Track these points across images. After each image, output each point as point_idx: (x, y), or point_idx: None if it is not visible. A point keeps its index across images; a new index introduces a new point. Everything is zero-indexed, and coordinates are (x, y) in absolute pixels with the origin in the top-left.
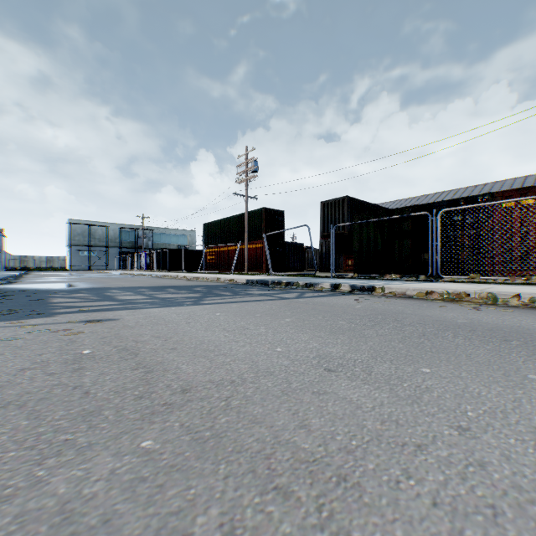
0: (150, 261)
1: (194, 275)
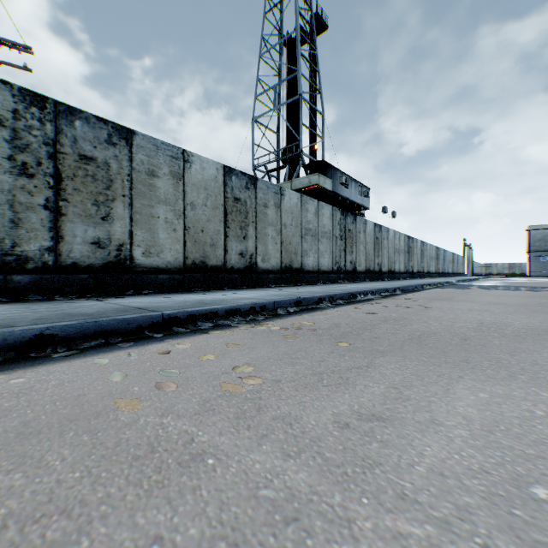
0: None
1: None
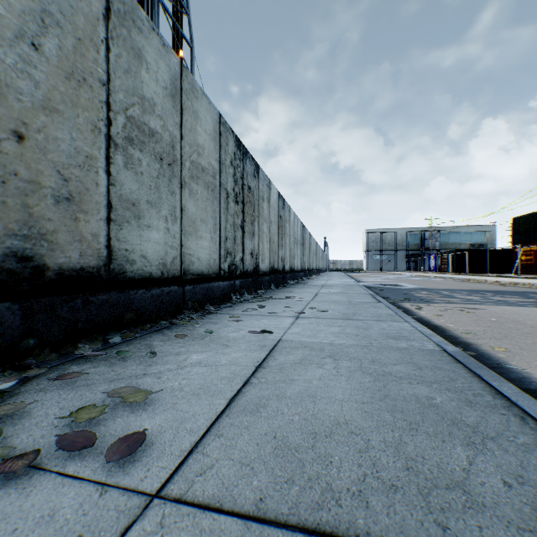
0: (440, 263)
1: (509, 281)
